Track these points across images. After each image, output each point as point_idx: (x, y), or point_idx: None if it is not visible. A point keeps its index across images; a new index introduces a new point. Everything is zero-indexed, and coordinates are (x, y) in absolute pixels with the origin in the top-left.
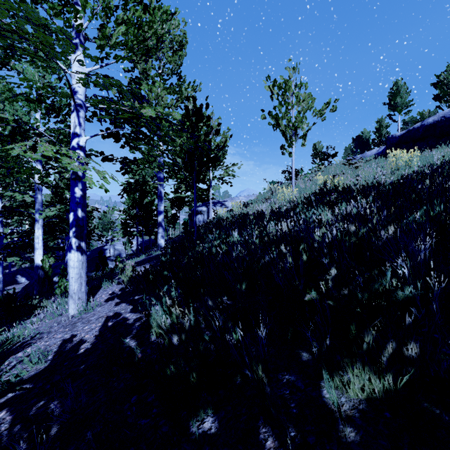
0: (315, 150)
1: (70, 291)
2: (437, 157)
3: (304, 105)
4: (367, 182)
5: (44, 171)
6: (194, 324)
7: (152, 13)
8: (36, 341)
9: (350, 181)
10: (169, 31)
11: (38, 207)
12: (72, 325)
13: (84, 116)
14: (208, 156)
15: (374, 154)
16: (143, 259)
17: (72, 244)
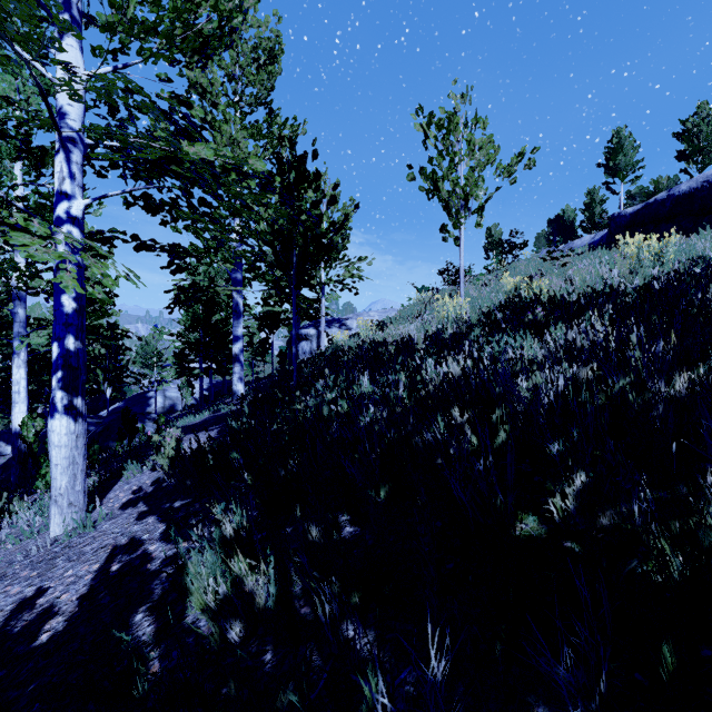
0: (490, 238)
1: (53, 491)
2: (704, 246)
3: (479, 157)
4: (592, 288)
5: (26, 265)
6: (274, 604)
7: None
8: None
9: (561, 286)
10: (243, 11)
11: (18, 329)
12: (47, 562)
13: (81, 161)
14: (316, 241)
15: (587, 243)
16: (205, 418)
17: (55, 402)
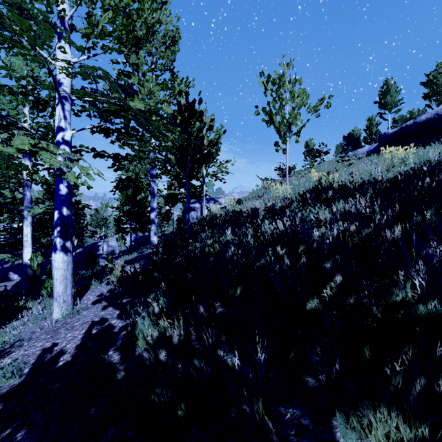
0: (307, 148)
1: (55, 293)
2: (432, 154)
3: (298, 101)
4: (363, 179)
5: (32, 167)
6: (183, 339)
7: (141, 1)
8: (15, 349)
9: (345, 178)
10: (160, 22)
11: (26, 204)
12: (54, 331)
13: (70, 109)
14: (201, 152)
15: (366, 151)
16: (134, 256)
17: (56, 244)
